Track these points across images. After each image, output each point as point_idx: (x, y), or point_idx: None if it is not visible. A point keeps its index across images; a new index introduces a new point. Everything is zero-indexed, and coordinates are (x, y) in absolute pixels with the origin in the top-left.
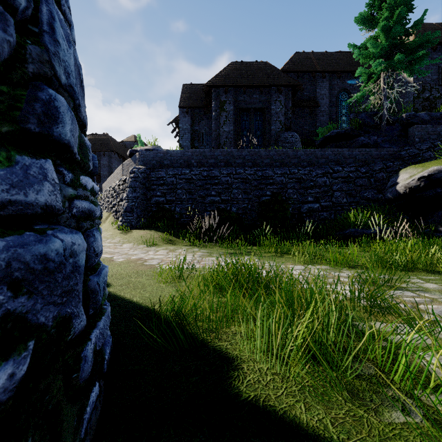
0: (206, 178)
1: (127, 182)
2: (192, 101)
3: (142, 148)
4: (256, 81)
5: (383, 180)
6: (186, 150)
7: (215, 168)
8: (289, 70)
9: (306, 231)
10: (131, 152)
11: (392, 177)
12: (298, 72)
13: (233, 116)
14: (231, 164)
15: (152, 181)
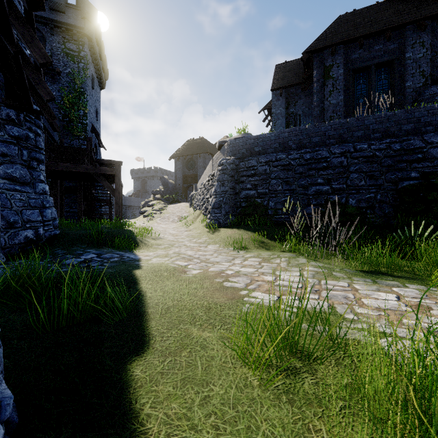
0: (309, 162)
1: (215, 176)
2: (286, 80)
3: (231, 137)
4: (379, 26)
5: None
6: (281, 131)
7: (321, 147)
8: None
9: None
10: (220, 143)
11: None
12: None
13: (343, 82)
14: (345, 140)
15: (242, 172)
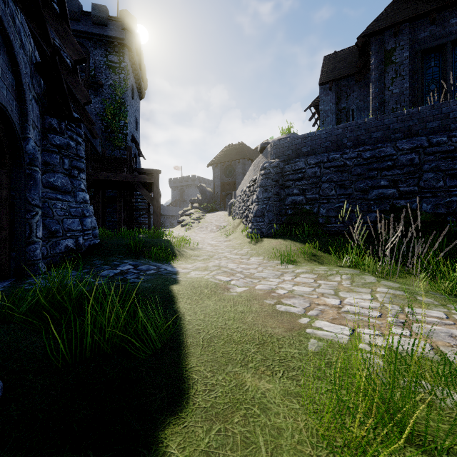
0: (369, 161)
1: (257, 181)
2: (337, 71)
3: (274, 139)
4: None
5: None
6: (334, 127)
7: (384, 143)
8: None
9: None
10: (262, 146)
11: None
12: None
13: (409, 66)
14: (415, 133)
15: (287, 176)
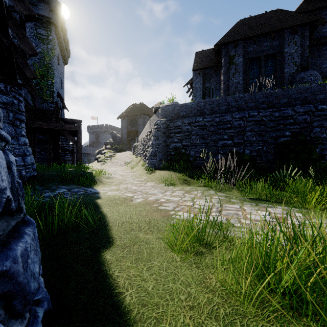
0: (218, 123)
1: (152, 132)
2: (203, 63)
3: (163, 105)
4: (267, 29)
5: None
6: (199, 101)
7: (226, 113)
8: (303, 11)
9: None
10: (155, 109)
11: None
12: (315, 9)
13: (242, 67)
14: (243, 109)
15: (171, 130)
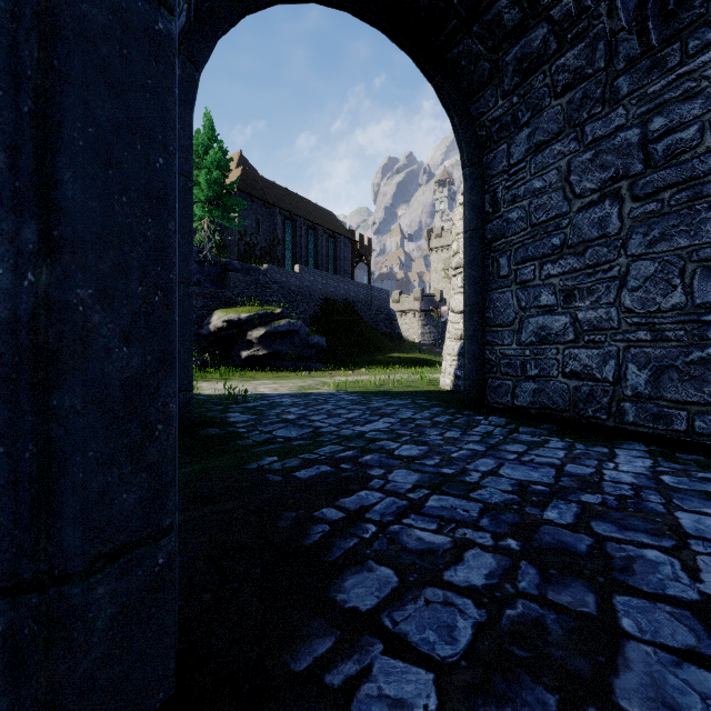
0: None
1: None
2: None
3: None
4: None
5: (204, 317)
6: None
7: None
8: None
9: None
10: None
11: (209, 317)
12: None
13: None
14: None
15: None
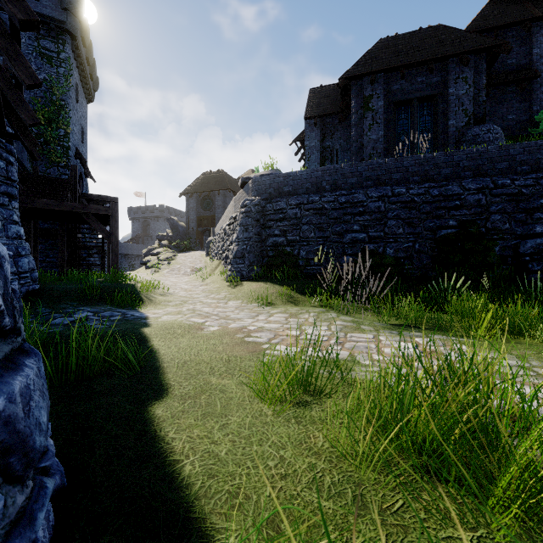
0: (344, 206)
1: (237, 219)
2: (322, 107)
3: (257, 174)
4: (422, 56)
5: None
6: (314, 169)
7: (358, 190)
8: (478, 30)
9: (535, 287)
10: (243, 180)
11: None
12: (496, 28)
13: (384, 115)
14: (383, 182)
15: (269, 215)
